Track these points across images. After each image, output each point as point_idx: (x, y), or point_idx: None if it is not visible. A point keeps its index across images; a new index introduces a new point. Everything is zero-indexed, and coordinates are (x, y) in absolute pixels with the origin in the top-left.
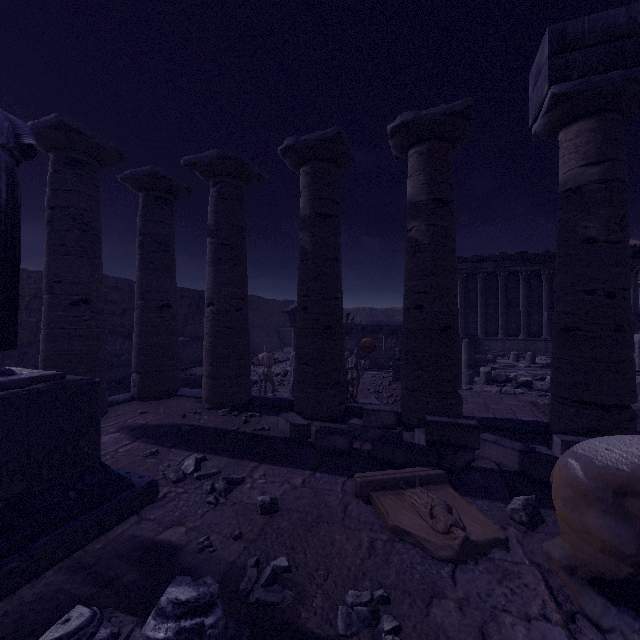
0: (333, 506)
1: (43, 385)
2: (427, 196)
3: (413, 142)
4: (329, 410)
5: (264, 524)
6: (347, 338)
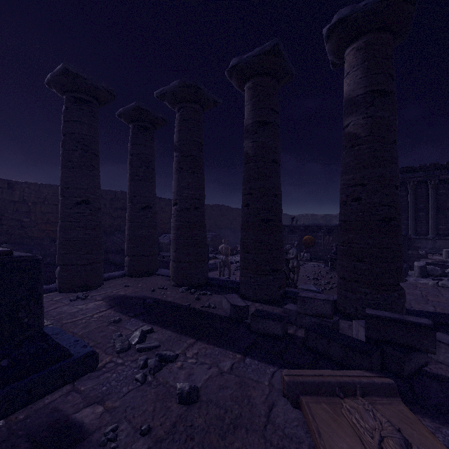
0: (256, 404)
1: None
2: (365, 89)
3: (350, 39)
4: (268, 294)
5: (178, 417)
6: (292, 235)
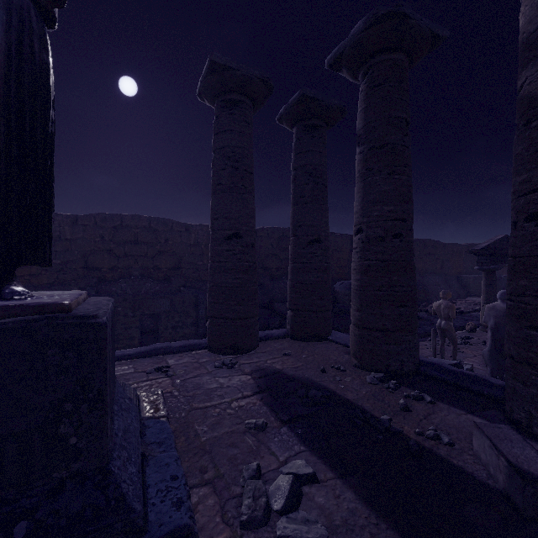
0: None
1: (3, 320)
2: None
3: None
4: None
5: None
6: None
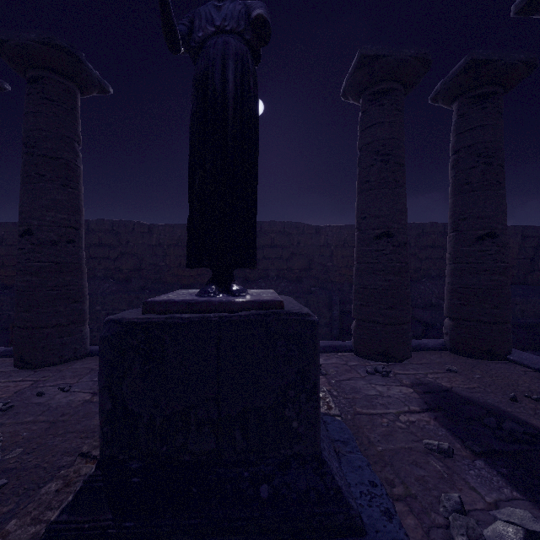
0: None
1: (244, 313)
2: None
3: None
4: None
5: None
6: None
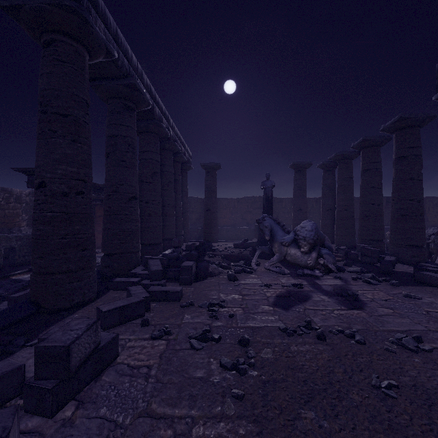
0: None
1: None
2: (395, 157)
3: (391, 133)
4: None
5: None
6: None
